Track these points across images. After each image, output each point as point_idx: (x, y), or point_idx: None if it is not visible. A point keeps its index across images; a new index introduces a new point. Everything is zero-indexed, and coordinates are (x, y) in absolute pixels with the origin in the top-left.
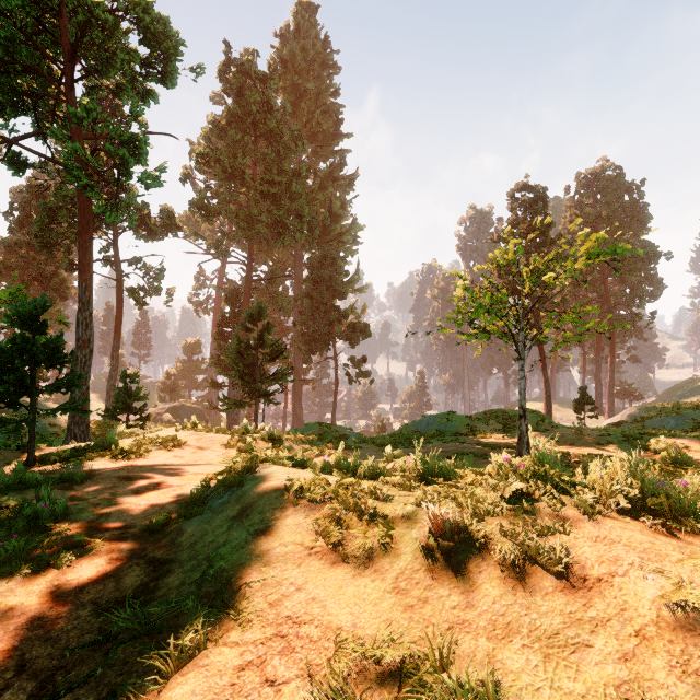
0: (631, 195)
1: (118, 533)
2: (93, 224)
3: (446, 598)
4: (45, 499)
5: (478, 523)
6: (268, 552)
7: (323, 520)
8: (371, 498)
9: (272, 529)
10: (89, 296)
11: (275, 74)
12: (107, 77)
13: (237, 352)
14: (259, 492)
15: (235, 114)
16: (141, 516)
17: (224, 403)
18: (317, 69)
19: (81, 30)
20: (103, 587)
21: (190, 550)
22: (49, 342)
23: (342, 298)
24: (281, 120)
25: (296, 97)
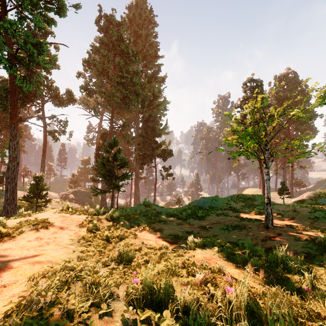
0: (301, 86)
1: None
2: (30, 98)
3: None
4: None
5: None
6: None
7: None
8: None
9: None
10: (16, 132)
11: (124, 23)
12: (26, 9)
13: (102, 164)
14: None
15: (104, 41)
16: None
17: (95, 191)
18: (146, 24)
19: None
20: None
21: None
22: None
23: (159, 136)
24: (127, 46)
25: (136, 38)
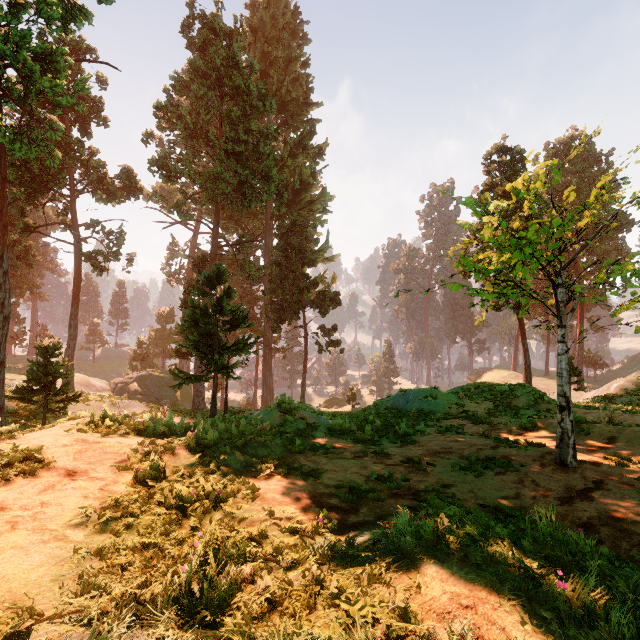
0: (599, 165)
1: None
2: (46, 184)
3: None
4: None
5: None
6: None
7: None
8: None
9: None
10: (2, 251)
11: (241, 32)
12: None
13: (192, 320)
14: None
15: (198, 68)
16: None
17: (177, 377)
18: (287, 38)
19: None
20: None
21: None
22: None
23: (312, 265)
24: (248, 79)
25: (266, 66)
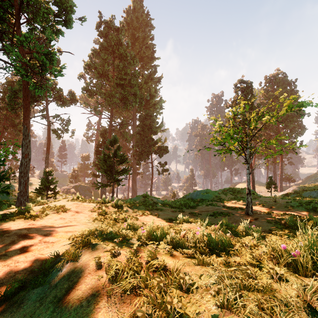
0: (290, 86)
1: None
2: (36, 98)
3: None
4: None
5: None
6: None
7: None
8: (175, 288)
9: None
10: (28, 132)
11: (123, 28)
12: (37, 22)
13: (103, 160)
14: (85, 271)
15: (104, 46)
16: (11, 275)
17: (97, 184)
18: (143, 27)
19: None
20: None
21: None
22: None
23: (155, 134)
24: (126, 49)
25: (134, 40)
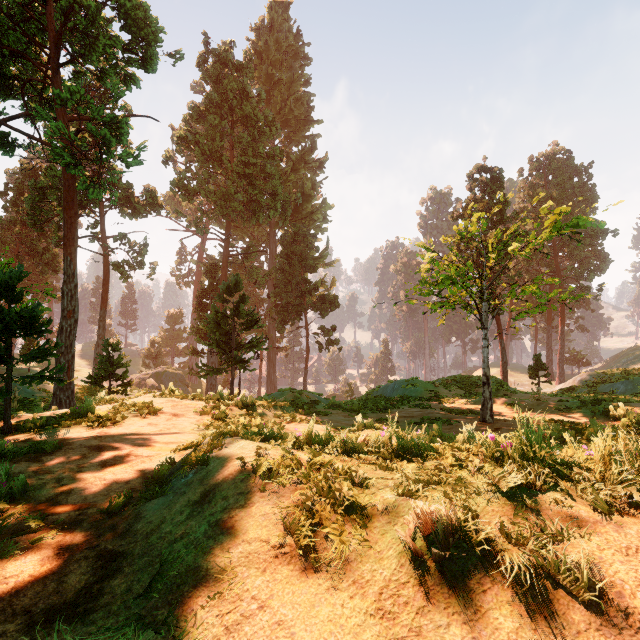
0: (580, 176)
1: (75, 514)
2: (81, 203)
3: (445, 630)
4: (3, 475)
5: (475, 523)
6: (229, 552)
7: (292, 510)
8: (345, 482)
9: (235, 521)
10: (73, 269)
11: (250, 64)
12: (91, 61)
13: (215, 322)
14: (224, 473)
15: (213, 100)
16: (103, 493)
17: (202, 369)
18: (290, 60)
19: (65, 15)
20: (42, 589)
21: (145, 542)
22: (25, 312)
23: (313, 271)
24: (256, 106)
25: (271, 86)
